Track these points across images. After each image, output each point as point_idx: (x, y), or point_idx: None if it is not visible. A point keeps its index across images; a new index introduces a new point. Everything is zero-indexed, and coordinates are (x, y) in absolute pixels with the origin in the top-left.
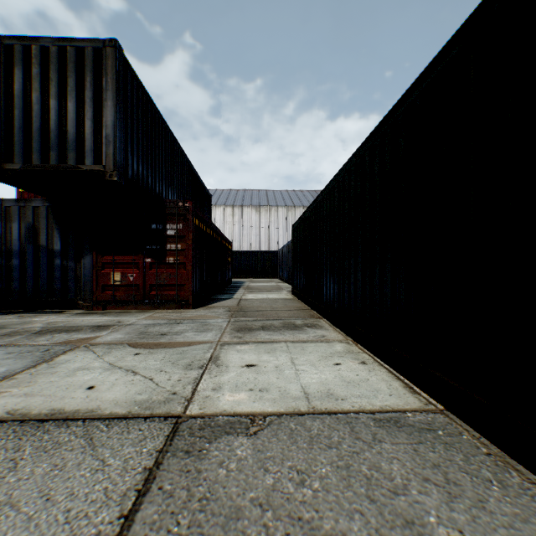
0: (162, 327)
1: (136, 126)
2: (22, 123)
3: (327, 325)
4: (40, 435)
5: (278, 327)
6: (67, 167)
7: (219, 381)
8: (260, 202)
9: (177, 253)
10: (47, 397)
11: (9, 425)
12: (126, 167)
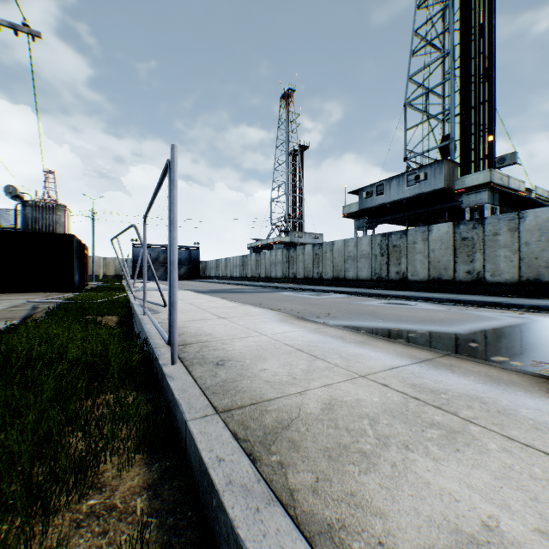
0: None
1: None
2: None
3: None
4: None
5: None
6: None
7: None
8: None
9: None
10: None
11: None
12: None
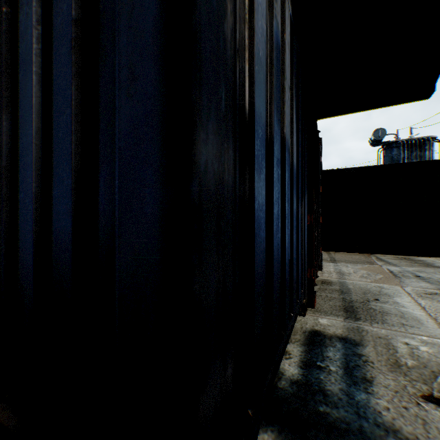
0: None
1: None
2: None
3: (398, 256)
4: None
5: (412, 261)
6: None
7: None
8: None
9: (320, 202)
10: None
11: None
12: None
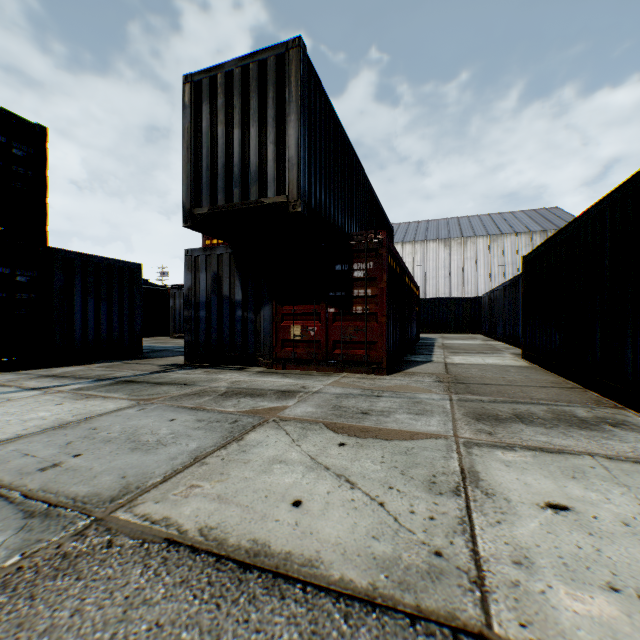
0: (357, 399)
1: (319, 145)
2: (208, 162)
3: None
4: (243, 605)
5: (546, 418)
6: (249, 203)
7: (515, 539)
8: (450, 233)
9: (366, 300)
10: (243, 509)
11: (201, 560)
12: (309, 195)
